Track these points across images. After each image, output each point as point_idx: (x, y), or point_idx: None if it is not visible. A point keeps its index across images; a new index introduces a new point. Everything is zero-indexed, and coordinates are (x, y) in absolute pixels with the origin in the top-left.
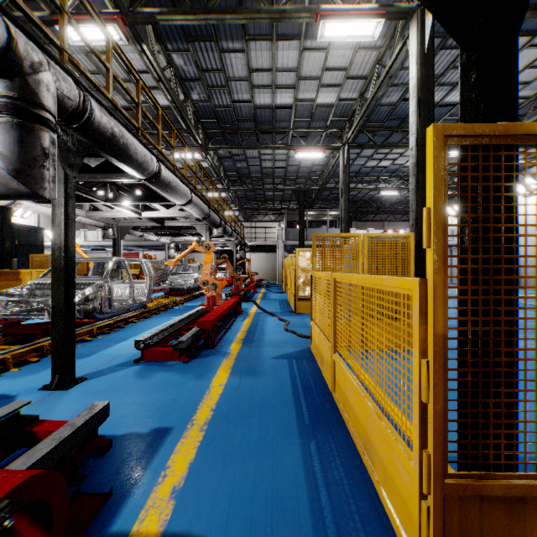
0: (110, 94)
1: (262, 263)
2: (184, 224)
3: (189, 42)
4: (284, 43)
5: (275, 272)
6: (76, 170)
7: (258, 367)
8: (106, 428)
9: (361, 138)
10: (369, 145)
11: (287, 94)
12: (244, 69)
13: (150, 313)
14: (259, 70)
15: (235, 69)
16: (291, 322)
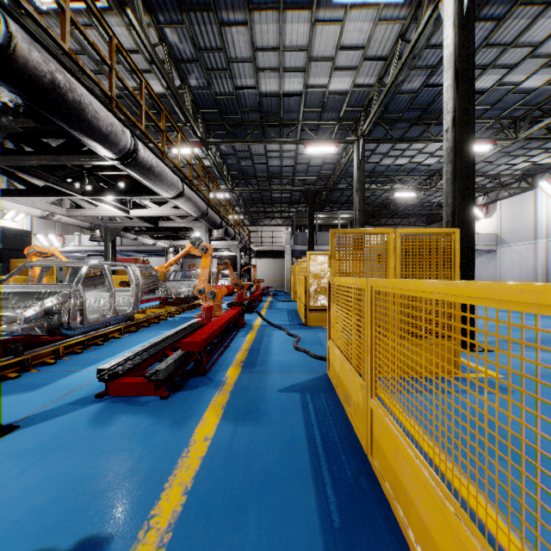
0: (66, 43)
1: (268, 269)
2: (180, 225)
3: (183, 13)
4: (293, 14)
5: (283, 279)
6: (3, 134)
7: (260, 407)
8: (1, 537)
9: (377, 131)
10: (386, 139)
11: (296, 79)
12: (248, 47)
13: (138, 326)
14: (265, 48)
15: (237, 47)
16: (302, 338)
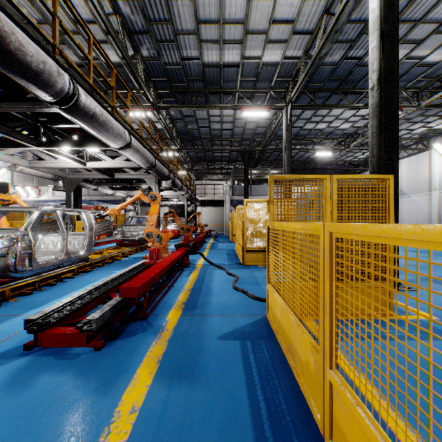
0: None
1: (211, 215)
2: (133, 176)
3: None
4: None
5: (223, 223)
6: None
7: (198, 360)
8: None
9: (302, 99)
10: (310, 105)
11: (234, 51)
12: (192, 20)
13: (92, 266)
14: (207, 21)
15: (183, 20)
16: (240, 277)
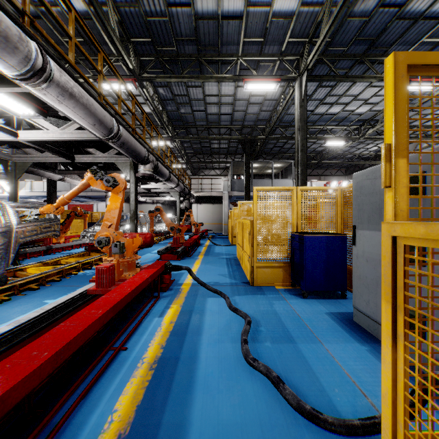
0: None
1: (208, 213)
2: (101, 159)
3: None
4: None
5: (221, 222)
6: None
7: None
8: None
9: (317, 72)
10: (330, 76)
11: None
12: None
13: (16, 291)
14: None
15: None
16: (252, 317)
